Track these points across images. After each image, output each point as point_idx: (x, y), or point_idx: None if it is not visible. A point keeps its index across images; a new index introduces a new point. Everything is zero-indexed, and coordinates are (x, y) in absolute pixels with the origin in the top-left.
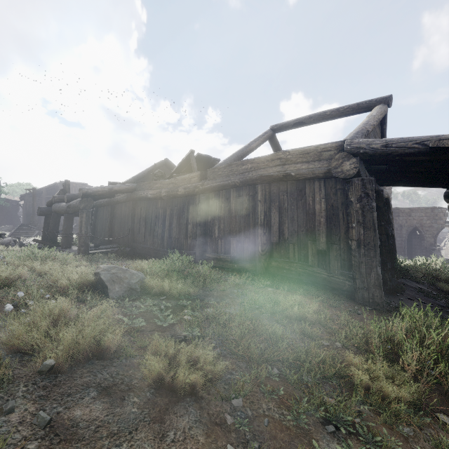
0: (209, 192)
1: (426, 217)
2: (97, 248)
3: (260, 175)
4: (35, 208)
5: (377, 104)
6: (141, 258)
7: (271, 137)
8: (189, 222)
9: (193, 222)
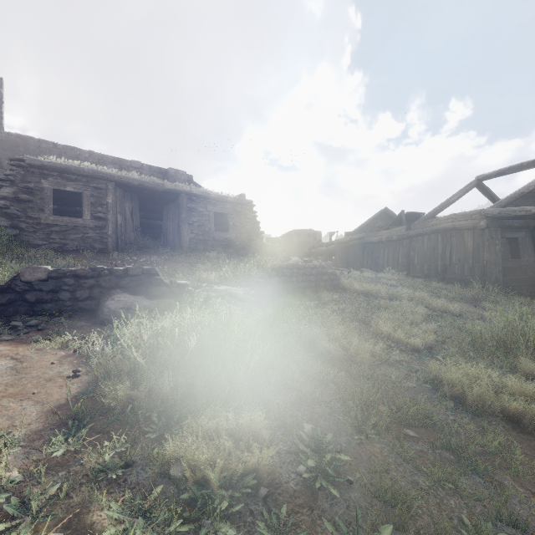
0: (412, 238)
1: None
2: None
3: (440, 227)
4: None
5: None
6: None
7: (477, 185)
8: (400, 256)
9: (402, 256)
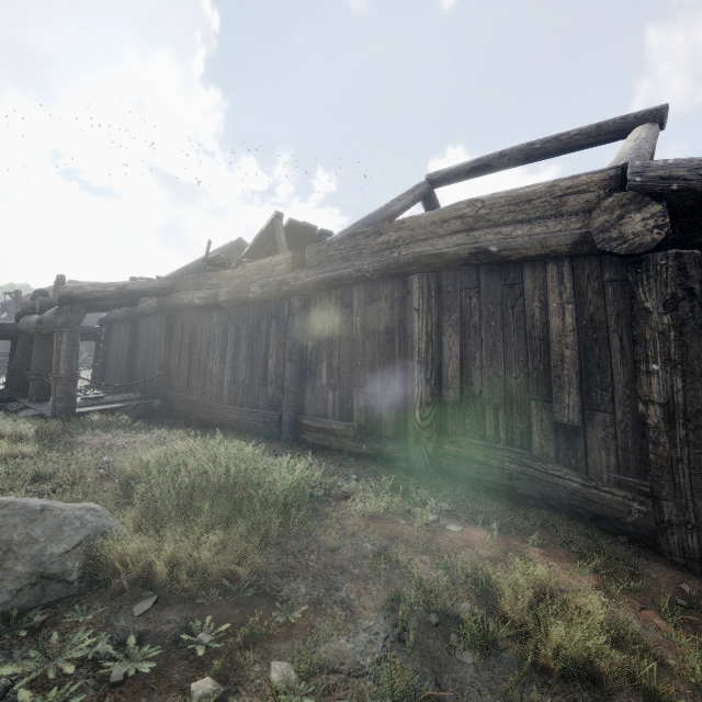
0: (309, 293)
1: None
2: (97, 402)
3: (418, 253)
4: None
5: (639, 123)
6: (180, 422)
7: (428, 195)
8: (271, 354)
9: (279, 354)
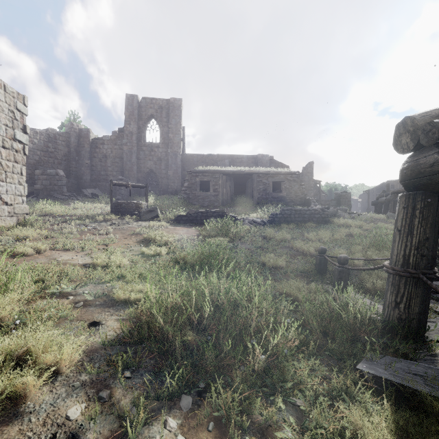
0: None
1: None
2: None
3: None
4: (368, 202)
5: None
6: None
7: None
8: None
9: None
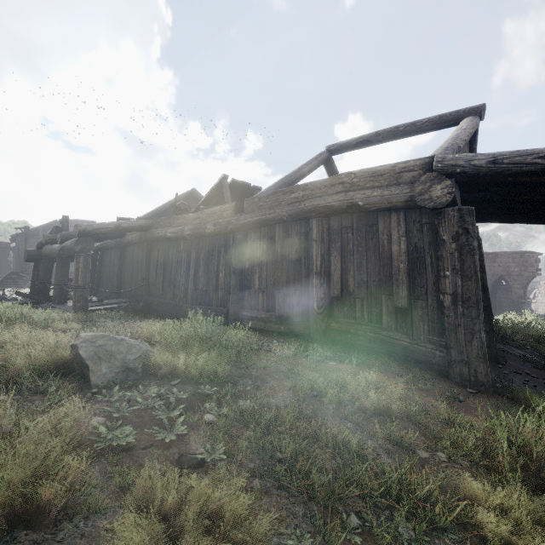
0: (247, 229)
1: (514, 264)
2: (100, 304)
3: (316, 205)
4: None
5: (466, 115)
6: (158, 317)
7: (327, 160)
8: (221, 270)
9: (226, 270)
